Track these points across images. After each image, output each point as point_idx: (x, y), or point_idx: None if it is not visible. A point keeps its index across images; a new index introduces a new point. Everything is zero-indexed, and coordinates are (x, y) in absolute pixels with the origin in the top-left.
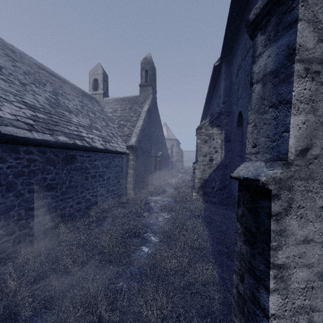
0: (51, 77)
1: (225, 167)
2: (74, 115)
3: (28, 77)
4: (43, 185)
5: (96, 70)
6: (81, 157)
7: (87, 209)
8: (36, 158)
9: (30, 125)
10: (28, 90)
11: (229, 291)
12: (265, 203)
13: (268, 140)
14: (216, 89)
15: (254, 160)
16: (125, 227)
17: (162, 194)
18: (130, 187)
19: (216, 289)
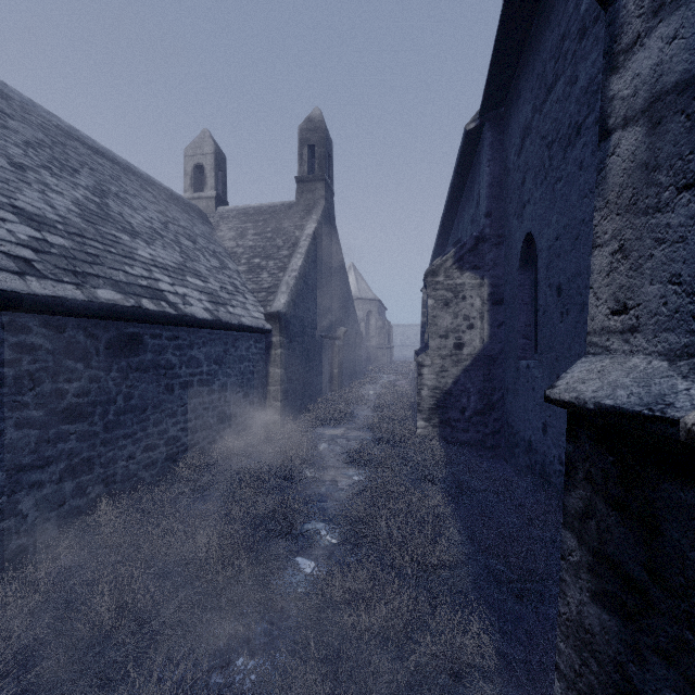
0: (95, 157)
1: (491, 363)
2: (143, 242)
3: (34, 154)
4: (57, 408)
5: (200, 146)
6: (156, 339)
7: (171, 461)
8: (36, 343)
9: (23, 262)
10: (30, 181)
11: (525, 694)
12: (689, 494)
13: (678, 291)
14: (469, 186)
15: (621, 352)
16: (258, 507)
17: (347, 421)
18: (274, 408)
19: (491, 693)
